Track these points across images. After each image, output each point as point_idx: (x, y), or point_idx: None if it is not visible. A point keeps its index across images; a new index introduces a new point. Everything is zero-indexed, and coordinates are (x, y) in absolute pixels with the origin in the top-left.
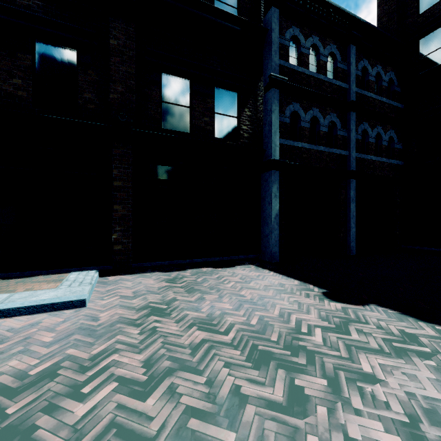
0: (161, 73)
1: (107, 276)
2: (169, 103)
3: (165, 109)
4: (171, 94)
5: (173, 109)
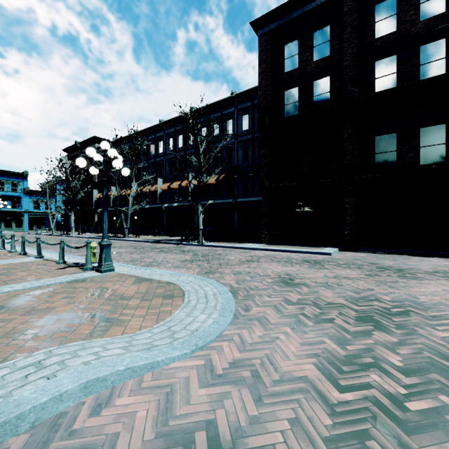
0: (374, 137)
1: (342, 251)
2: (380, 153)
3: (377, 157)
4: (382, 147)
5: (384, 155)
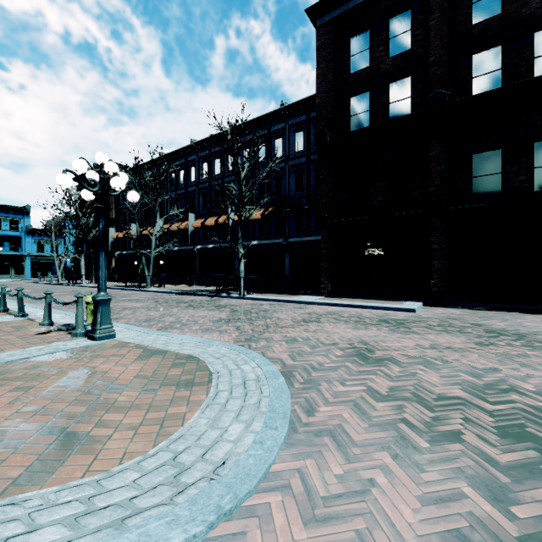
0: (471, 155)
1: (427, 306)
2: (479, 176)
3: (475, 182)
4: (481, 169)
5: (484, 179)
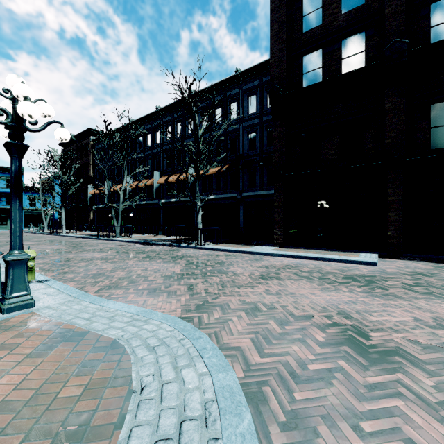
0: (430, 106)
1: (383, 258)
2: (438, 126)
3: (433, 133)
4: (440, 119)
5: (443, 130)
